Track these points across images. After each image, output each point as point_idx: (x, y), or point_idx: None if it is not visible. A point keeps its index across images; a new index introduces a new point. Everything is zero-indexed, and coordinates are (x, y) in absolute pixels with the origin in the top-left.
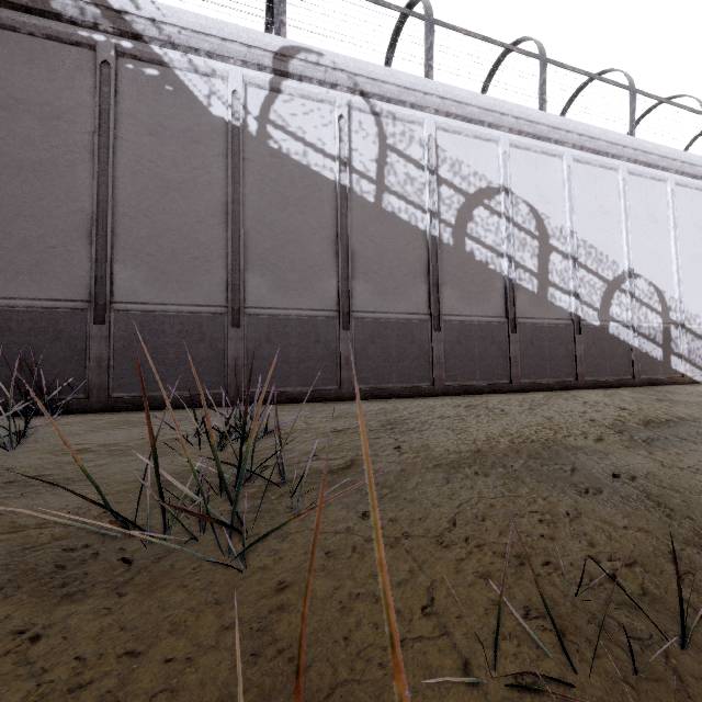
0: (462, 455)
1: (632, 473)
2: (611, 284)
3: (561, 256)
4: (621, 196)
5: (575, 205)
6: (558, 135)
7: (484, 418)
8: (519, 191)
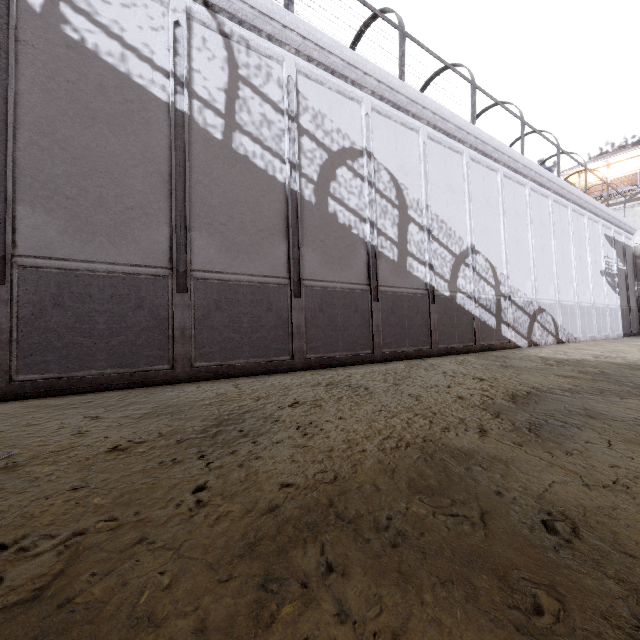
0: (307, 500)
1: (564, 514)
2: (458, 258)
3: (418, 227)
4: (465, 179)
5: (429, 180)
6: (416, 109)
7: (346, 403)
8: (381, 157)
